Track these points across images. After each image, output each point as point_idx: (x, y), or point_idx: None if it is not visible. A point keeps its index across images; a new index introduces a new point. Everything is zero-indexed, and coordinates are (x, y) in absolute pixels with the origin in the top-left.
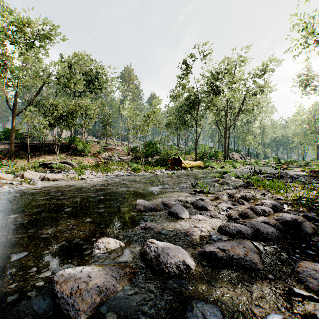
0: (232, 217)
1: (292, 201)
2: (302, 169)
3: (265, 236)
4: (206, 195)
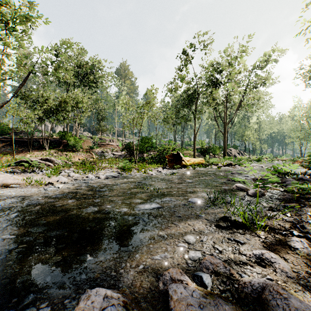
0: None
1: None
2: None
3: None
4: (253, 231)
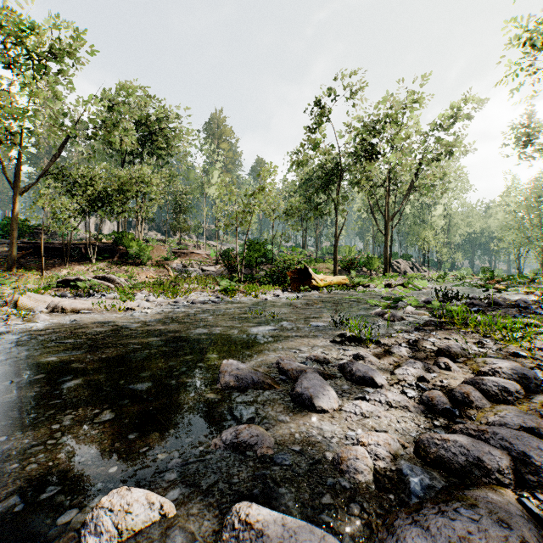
0: (435, 405)
1: None
2: (528, 289)
3: None
4: (365, 344)
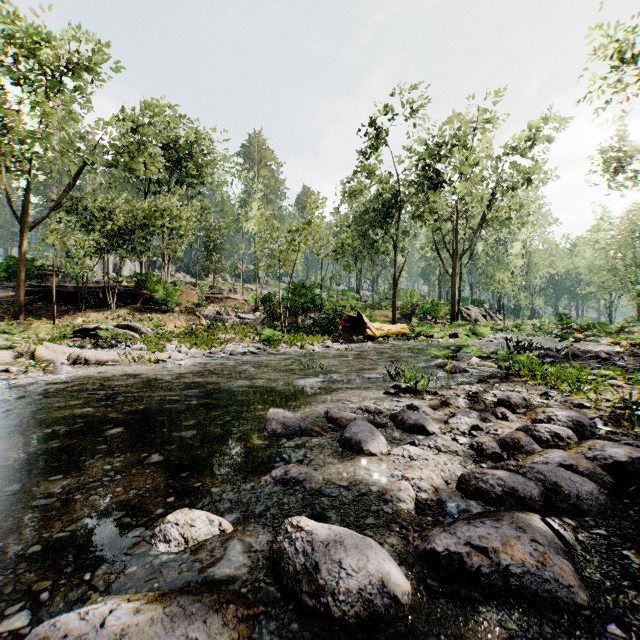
0: (484, 450)
1: (615, 411)
2: (614, 339)
3: (574, 502)
4: (421, 396)
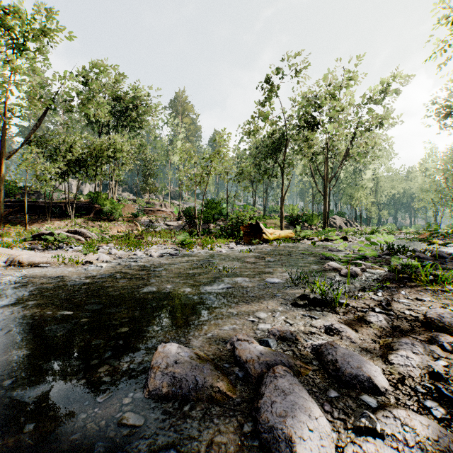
0: None
1: None
2: None
3: None
4: (332, 308)
